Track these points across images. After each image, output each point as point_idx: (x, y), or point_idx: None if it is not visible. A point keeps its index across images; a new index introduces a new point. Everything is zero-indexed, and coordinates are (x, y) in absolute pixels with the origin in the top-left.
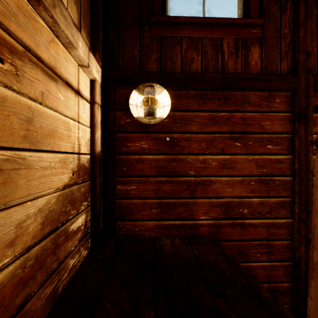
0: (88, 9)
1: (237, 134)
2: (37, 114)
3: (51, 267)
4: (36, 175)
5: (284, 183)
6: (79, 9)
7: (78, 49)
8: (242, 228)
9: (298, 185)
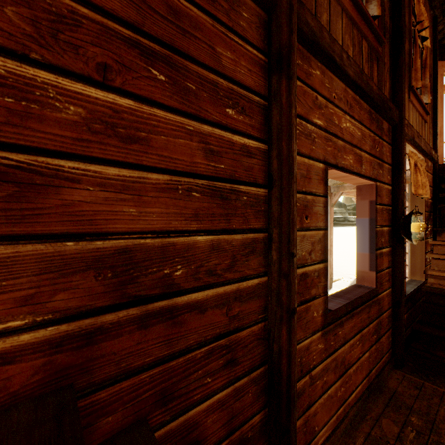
0: None
1: (155, 45)
2: None
3: None
4: None
5: (255, 201)
6: None
7: None
8: (169, 322)
9: (279, 202)
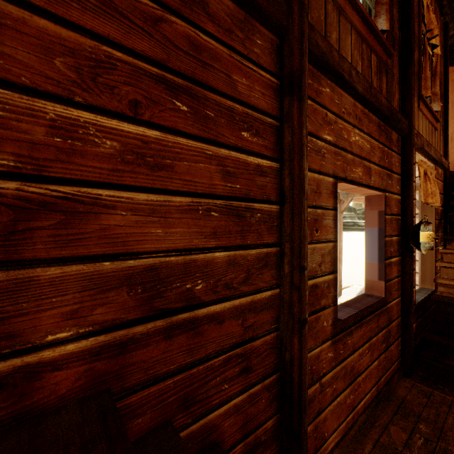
0: None
1: (179, 79)
2: None
3: None
4: None
5: (268, 217)
6: None
7: None
8: (191, 333)
9: (291, 218)
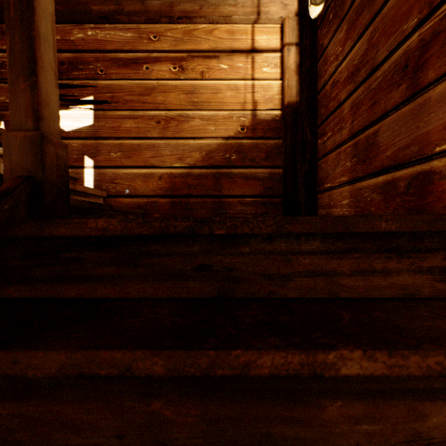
0: None
1: None
2: (198, 87)
3: (212, 192)
4: (197, 125)
5: None
6: None
7: (235, 14)
8: None
9: None
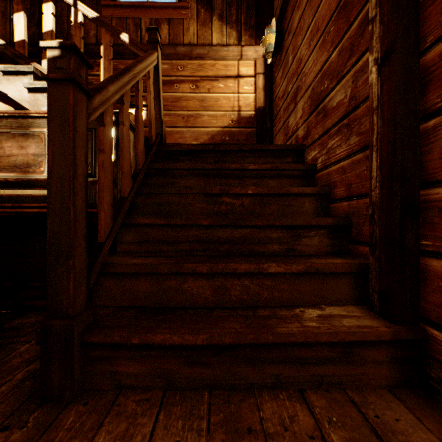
0: (252, 17)
1: None
2: (206, 98)
3: None
4: (206, 120)
5: None
6: (239, 29)
7: (228, 56)
8: (323, 115)
9: None
